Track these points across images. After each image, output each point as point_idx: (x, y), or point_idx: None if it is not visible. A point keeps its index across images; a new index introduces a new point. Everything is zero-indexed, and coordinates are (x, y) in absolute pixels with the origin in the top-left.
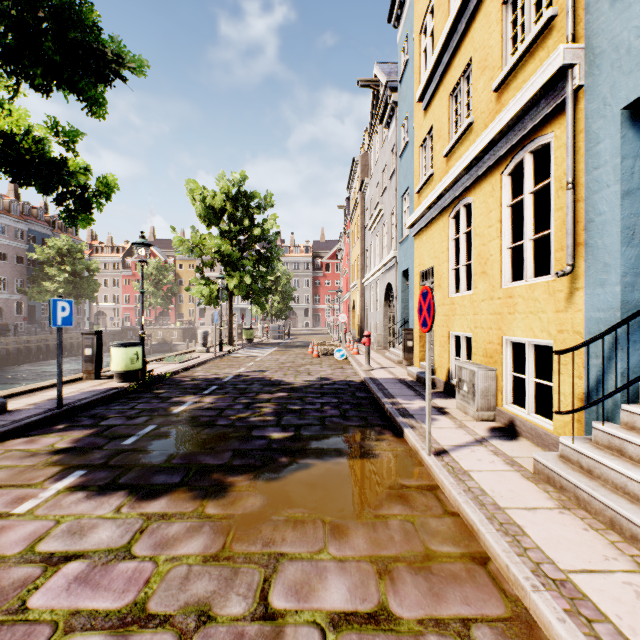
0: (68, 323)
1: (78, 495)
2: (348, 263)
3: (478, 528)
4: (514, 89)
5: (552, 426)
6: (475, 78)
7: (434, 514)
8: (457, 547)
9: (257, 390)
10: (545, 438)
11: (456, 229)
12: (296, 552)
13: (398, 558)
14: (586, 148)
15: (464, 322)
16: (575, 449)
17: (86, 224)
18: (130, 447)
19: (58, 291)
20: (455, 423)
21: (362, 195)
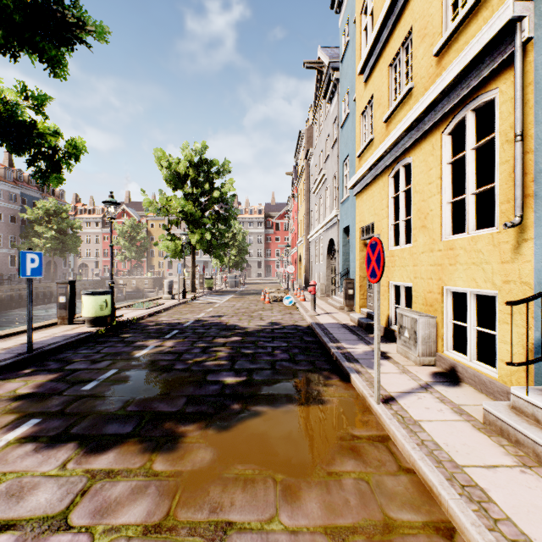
0: (37, 274)
1: (26, 447)
2: (295, 222)
3: (439, 492)
4: (455, 51)
5: (496, 374)
6: (415, 46)
7: (389, 471)
8: (418, 514)
9: (214, 334)
10: (489, 385)
11: (395, 188)
12: (245, 521)
13: (356, 529)
14: (536, 100)
15: (404, 273)
16: (530, 402)
17: (57, 183)
18: (89, 393)
19: (46, 246)
20: (398, 368)
21: (307, 163)
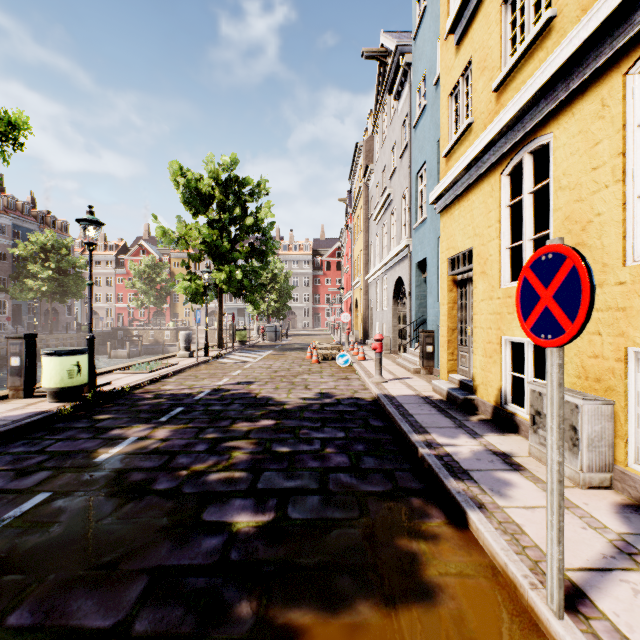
0: None
1: None
2: (350, 260)
3: None
4: None
5: None
6: None
7: None
8: None
9: (235, 415)
10: None
11: (511, 192)
12: None
13: None
14: None
15: None
16: None
17: None
18: None
19: (41, 289)
20: None
21: (366, 183)
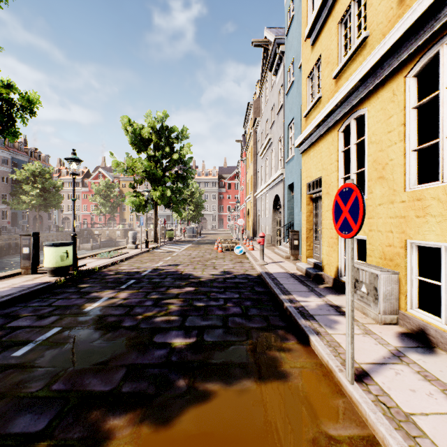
0: None
1: None
2: (244, 182)
3: None
4: None
5: None
6: None
7: None
8: None
9: (168, 284)
10: None
11: (344, 142)
12: None
13: None
14: None
15: None
16: None
17: (12, 137)
18: (17, 361)
19: (32, 202)
20: (359, 327)
21: (255, 130)
